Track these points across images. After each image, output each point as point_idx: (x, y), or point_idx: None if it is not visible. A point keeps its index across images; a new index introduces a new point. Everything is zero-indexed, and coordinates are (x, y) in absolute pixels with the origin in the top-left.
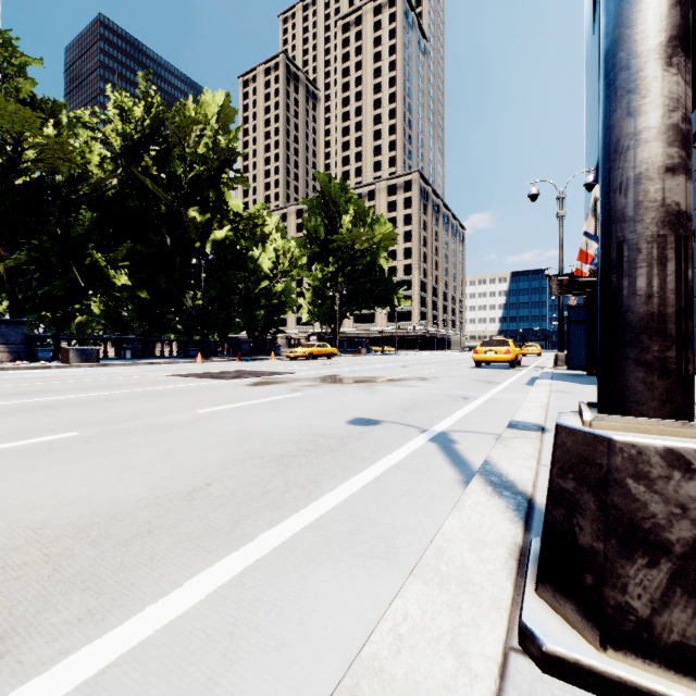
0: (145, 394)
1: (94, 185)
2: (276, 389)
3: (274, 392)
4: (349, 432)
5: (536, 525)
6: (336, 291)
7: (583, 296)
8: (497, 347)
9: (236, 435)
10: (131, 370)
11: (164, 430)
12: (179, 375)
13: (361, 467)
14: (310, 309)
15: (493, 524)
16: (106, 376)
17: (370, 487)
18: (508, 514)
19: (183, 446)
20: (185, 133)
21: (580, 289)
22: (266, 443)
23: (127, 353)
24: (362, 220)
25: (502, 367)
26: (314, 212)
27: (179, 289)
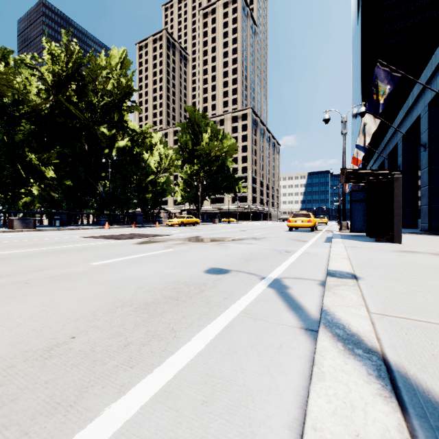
0: (57, 250)
1: (32, 107)
2: (155, 246)
3: (153, 248)
4: (206, 280)
5: (409, 401)
6: (199, 183)
7: (360, 184)
8: (303, 218)
9: (115, 284)
10: (56, 233)
11: (58, 280)
12: (89, 237)
13: (215, 313)
14: (182, 194)
15: (365, 405)
16: (35, 238)
17: (222, 336)
18: (374, 386)
19: (66, 295)
20: (97, 74)
21: (359, 179)
22: (138, 291)
23: (57, 222)
24: (216, 137)
25: (306, 230)
26: (185, 131)
27: (94, 180)
